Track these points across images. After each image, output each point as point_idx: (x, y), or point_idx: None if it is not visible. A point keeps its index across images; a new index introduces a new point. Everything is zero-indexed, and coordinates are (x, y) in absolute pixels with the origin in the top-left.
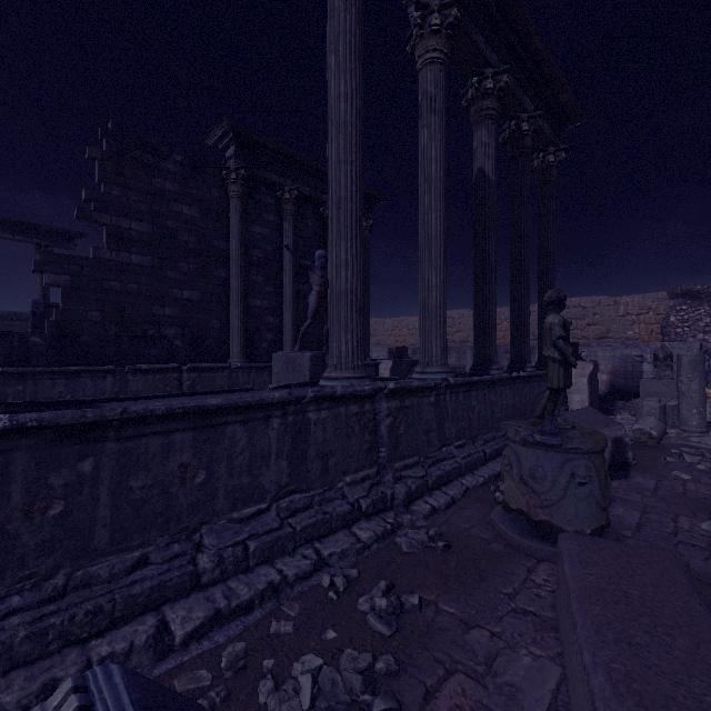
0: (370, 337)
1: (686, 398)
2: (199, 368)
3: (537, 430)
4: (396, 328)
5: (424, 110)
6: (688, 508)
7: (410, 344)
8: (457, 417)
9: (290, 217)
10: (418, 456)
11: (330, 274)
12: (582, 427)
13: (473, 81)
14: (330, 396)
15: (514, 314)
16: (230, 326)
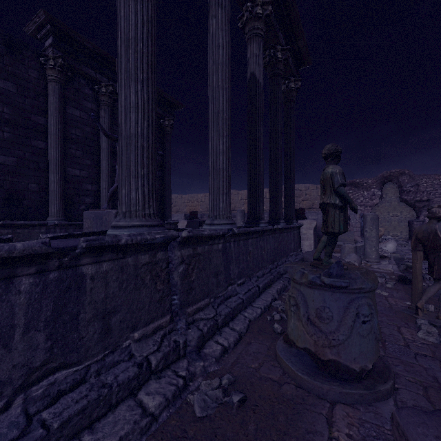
0: (172, 206)
1: (369, 241)
2: (13, 225)
3: (324, 272)
4: (189, 201)
5: (213, 3)
6: (400, 319)
7: (199, 212)
8: (239, 260)
9: (106, 107)
10: (209, 297)
11: (119, 117)
12: (353, 266)
13: (248, 5)
14: (112, 245)
15: (272, 186)
16: (48, 189)
